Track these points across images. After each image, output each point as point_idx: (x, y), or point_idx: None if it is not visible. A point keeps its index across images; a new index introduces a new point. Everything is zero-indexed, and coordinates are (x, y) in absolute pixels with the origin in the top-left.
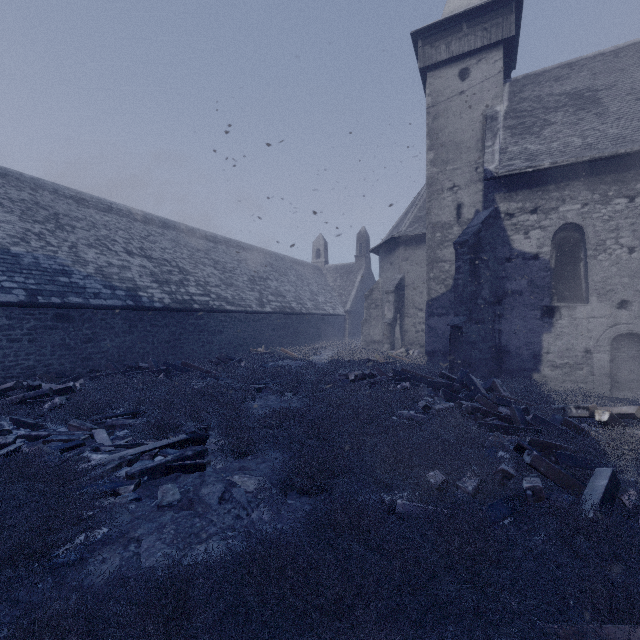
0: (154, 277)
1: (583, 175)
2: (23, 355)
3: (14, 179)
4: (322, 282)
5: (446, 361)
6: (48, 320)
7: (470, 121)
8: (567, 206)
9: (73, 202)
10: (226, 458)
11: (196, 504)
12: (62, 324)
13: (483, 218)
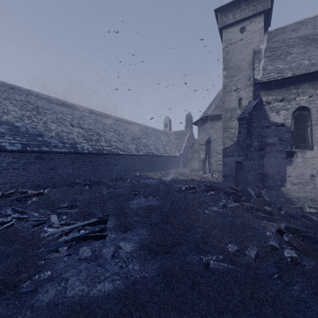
0: (84, 137)
1: (310, 80)
2: (20, 176)
3: (18, 90)
4: (168, 140)
5: (233, 180)
6: (32, 159)
7: (246, 54)
8: (300, 97)
9: (46, 101)
10: (116, 232)
11: (99, 259)
12: (39, 161)
13: (253, 104)
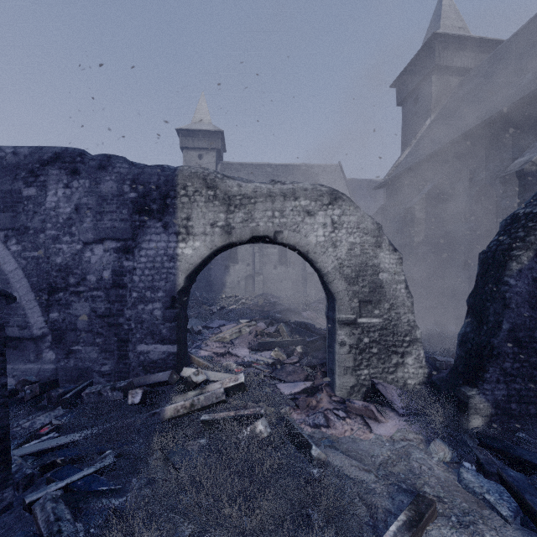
0: None
1: None
2: None
3: None
4: None
5: None
6: None
7: None
8: None
9: None
10: None
11: None
12: None
13: None
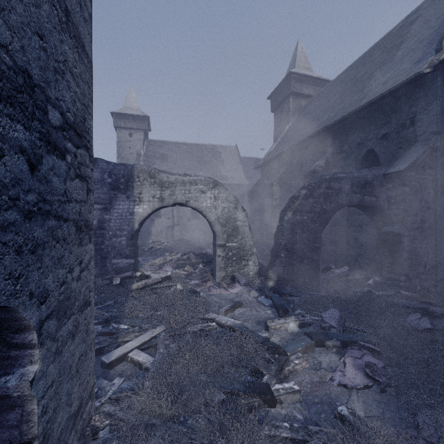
0: None
1: None
2: None
3: None
4: None
5: None
6: None
7: (133, 152)
8: None
9: None
10: None
11: None
12: None
13: None
